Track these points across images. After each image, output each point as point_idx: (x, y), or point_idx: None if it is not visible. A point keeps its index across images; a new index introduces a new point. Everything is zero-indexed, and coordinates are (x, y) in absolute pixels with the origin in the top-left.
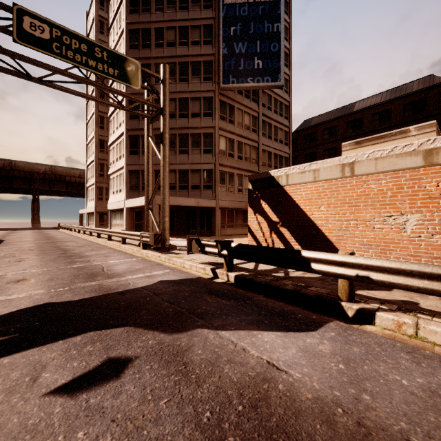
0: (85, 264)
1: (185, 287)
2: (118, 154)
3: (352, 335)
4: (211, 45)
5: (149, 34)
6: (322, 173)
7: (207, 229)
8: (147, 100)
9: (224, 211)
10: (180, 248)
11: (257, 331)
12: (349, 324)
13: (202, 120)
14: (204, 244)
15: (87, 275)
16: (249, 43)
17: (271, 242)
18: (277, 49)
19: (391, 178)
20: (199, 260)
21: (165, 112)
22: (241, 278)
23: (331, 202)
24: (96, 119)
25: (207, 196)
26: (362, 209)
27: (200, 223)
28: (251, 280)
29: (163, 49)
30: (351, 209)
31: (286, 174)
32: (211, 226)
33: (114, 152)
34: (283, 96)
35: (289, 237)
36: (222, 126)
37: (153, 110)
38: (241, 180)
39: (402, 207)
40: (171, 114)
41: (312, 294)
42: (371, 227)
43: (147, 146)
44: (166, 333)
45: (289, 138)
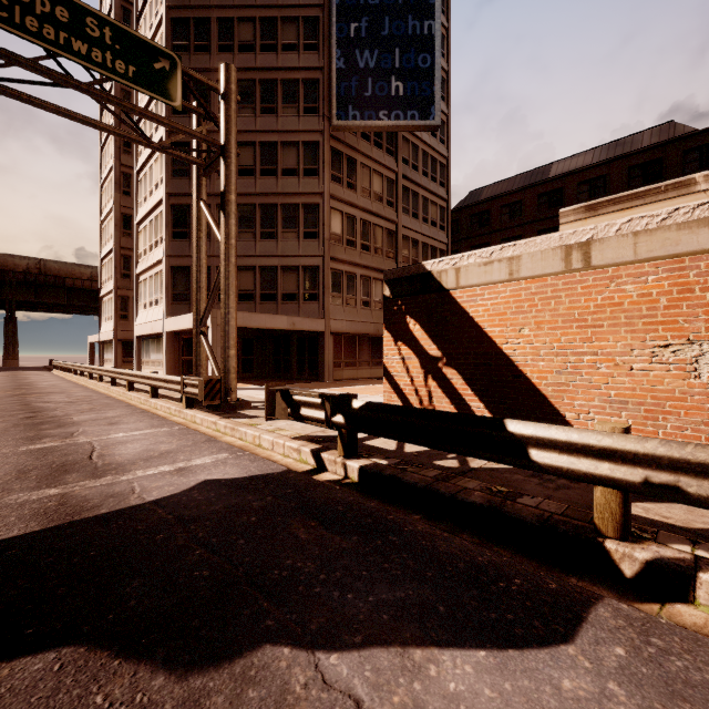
0: (58, 443)
1: (252, 499)
2: (152, 237)
3: (671, 656)
4: (317, 52)
5: (208, 29)
6: (526, 263)
7: (310, 370)
8: (194, 130)
9: (339, 339)
10: (257, 405)
11: (423, 647)
12: (636, 603)
13: (302, 182)
14: (298, 401)
15: (48, 469)
16: (381, 51)
17: (427, 395)
18: (429, 64)
19: (666, 272)
20: (290, 430)
21: (228, 153)
22: (373, 472)
23: (544, 320)
24: (117, 178)
25: (309, 313)
26: (607, 332)
27: (298, 359)
28: (395, 478)
29: (233, 55)
30: (583, 332)
31: (455, 268)
32: (316, 364)
33: (146, 235)
34: (437, 149)
35: (462, 386)
36: (335, 193)
37: (207, 150)
38: (368, 287)
39: (691, 329)
40: (247, 170)
41: (531, 517)
42: (626, 368)
43: (196, 218)
44: (171, 673)
45: (446, 219)
